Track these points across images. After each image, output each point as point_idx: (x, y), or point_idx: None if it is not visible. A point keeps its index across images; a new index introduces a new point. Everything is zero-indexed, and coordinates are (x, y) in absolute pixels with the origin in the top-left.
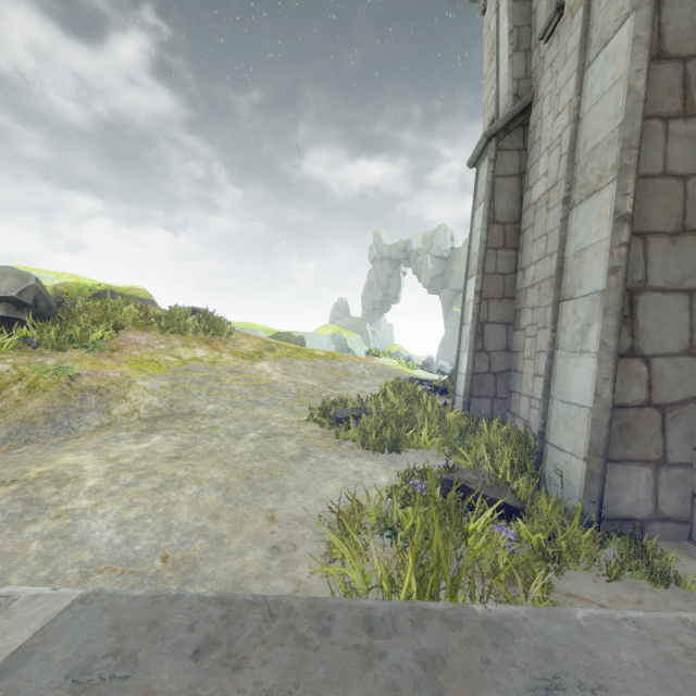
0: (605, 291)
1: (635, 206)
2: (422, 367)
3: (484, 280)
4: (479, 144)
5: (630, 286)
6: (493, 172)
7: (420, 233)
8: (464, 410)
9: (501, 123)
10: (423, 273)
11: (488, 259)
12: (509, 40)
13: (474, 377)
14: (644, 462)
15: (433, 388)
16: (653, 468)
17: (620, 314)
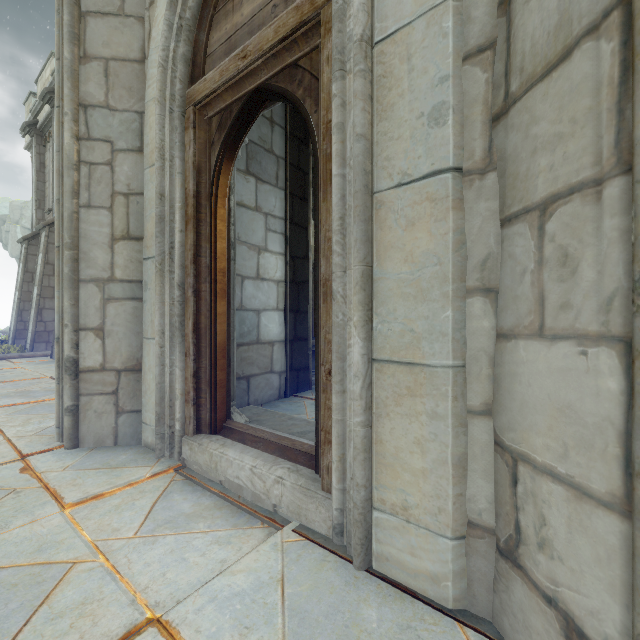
0: (35, 309)
1: (42, 292)
2: (1, 334)
3: (23, 293)
4: (21, 239)
5: (41, 308)
6: (27, 253)
7: (7, 198)
8: (12, 344)
9: (31, 235)
10: (11, 242)
11: (25, 286)
12: (35, 203)
13: (18, 331)
14: (44, 342)
15: (1, 341)
16: (46, 343)
17: (37, 313)
